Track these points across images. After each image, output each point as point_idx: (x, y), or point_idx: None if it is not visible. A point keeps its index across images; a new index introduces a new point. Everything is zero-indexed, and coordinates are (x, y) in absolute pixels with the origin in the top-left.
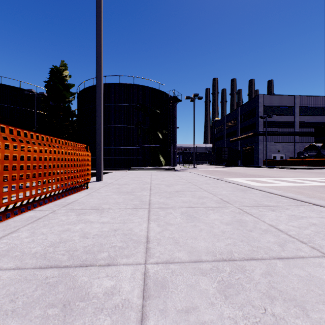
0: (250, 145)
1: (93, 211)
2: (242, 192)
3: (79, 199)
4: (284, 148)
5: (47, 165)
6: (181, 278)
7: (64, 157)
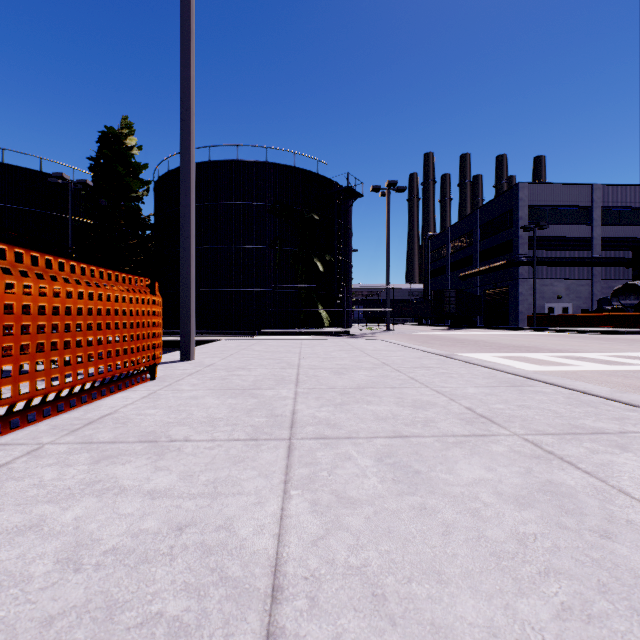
0: (500, 286)
1: (141, 449)
2: (515, 390)
3: (121, 410)
4: (570, 291)
5: (32, 327)
6: None
7: (85, 307)
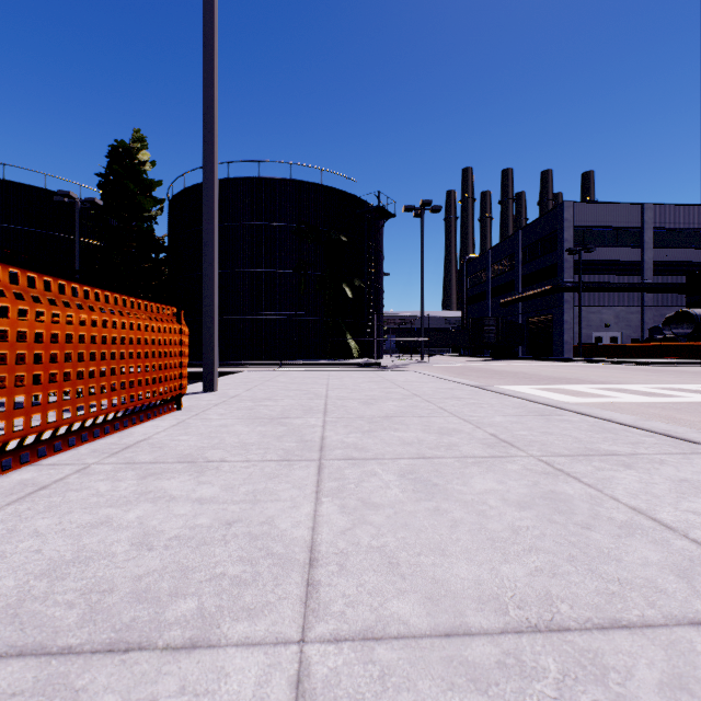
0: (544, 314)
1: (182, 468)
2: (542, 419)
3: (154, 436)
4: (619, 319)
5: (73, 355)
6: (411, 700)
7: (119, 336)
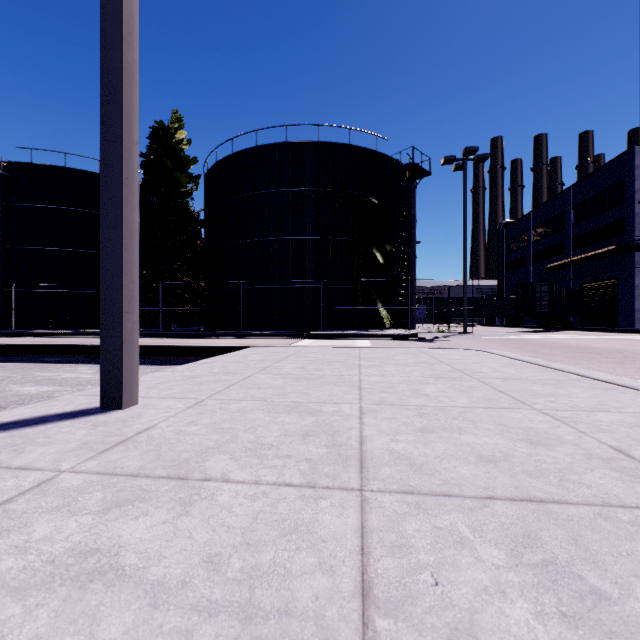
0: (605, 278)
1: None
2: None
3: None
4: None
5: None
6: None
7: None
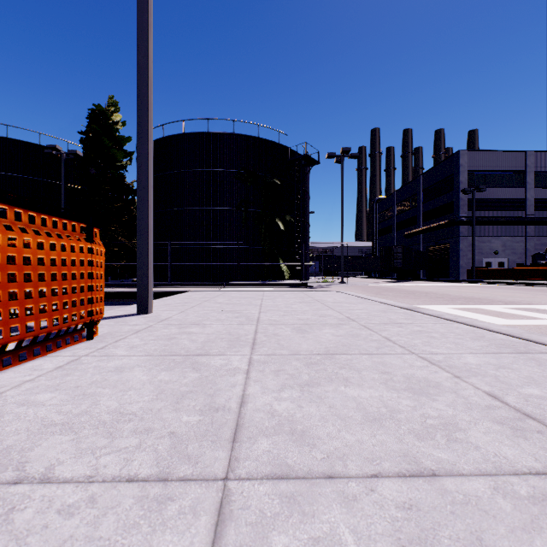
0: (442, 243)
1: None
2: (529, 360)
3: (6, 393)
4: (505, 247)
5: None
6: None
7: None
